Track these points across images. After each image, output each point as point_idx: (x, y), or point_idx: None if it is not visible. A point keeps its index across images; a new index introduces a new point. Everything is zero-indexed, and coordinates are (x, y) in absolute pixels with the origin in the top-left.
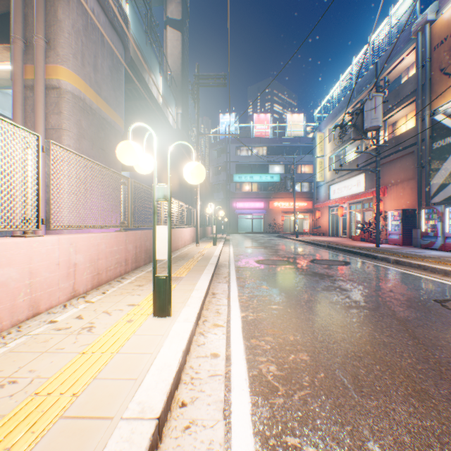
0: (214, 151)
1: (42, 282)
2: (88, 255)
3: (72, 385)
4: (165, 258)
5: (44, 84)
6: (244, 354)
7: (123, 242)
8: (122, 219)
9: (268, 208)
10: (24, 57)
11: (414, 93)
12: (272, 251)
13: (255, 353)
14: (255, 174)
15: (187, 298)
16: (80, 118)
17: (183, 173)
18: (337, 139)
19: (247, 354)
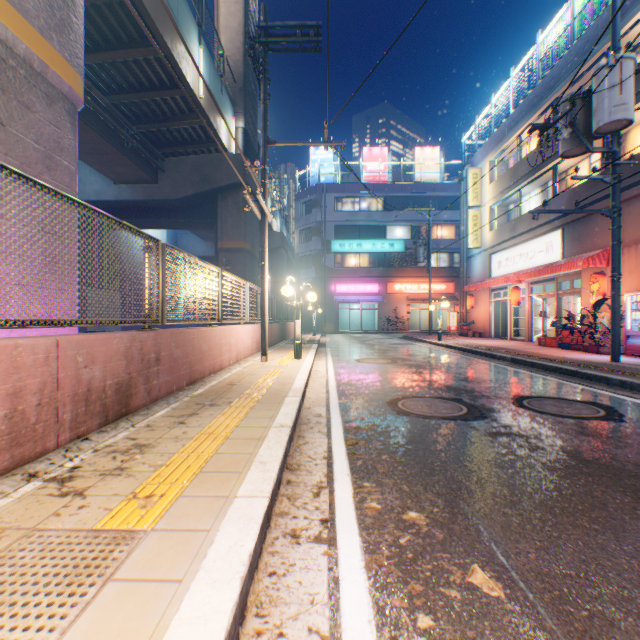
0: (302, 204)
1: None
2: None
3: None
4: None
5: None
6: None
7: None
8: None
9: (385, 294)
10: None
11: None
12: (411, 372)
13: None
14: (365, 240)
15: None
16: None
17: (247, 231)
18: (505, 176)
19: None
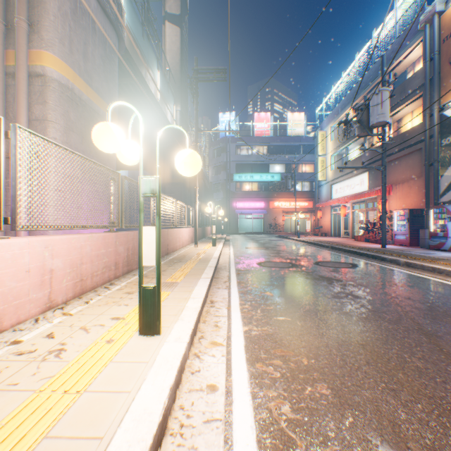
0: (214, 150)
1: (6, 293)
2: (68, 259)
3: (10, 450)
4: (153, 264)
5: (27, 70)
6: (248, 386)
7: (113, 244)
8: (112, 218)
9: (268, 208)
10: (5, 41)
11: (421, 88)
12: (274, 253)
13: (262, 384)
14: (255, 173)
15: (181, 309)
16: (68, 109)
17: None
18: (339, 137)
19: (252, 386)
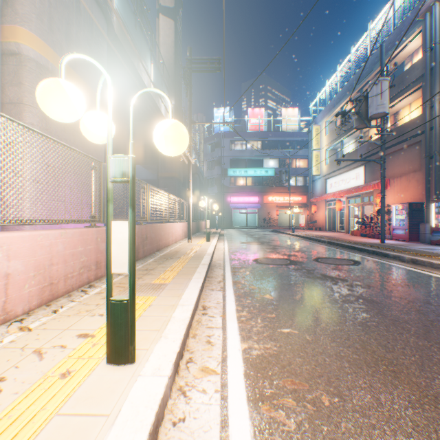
0: (208, 145)
1: None
2: (32, 260)
3: None
4: (124, 271)
5: None
6: None
7: (93, 241)
8: (94, 212)
9: (262, 203)
10: None
11: (420, 79)
12: (270, 248)
13: None
14: (249, 168)
15: (165, 321)
16: None
17: (176, 166)
18: (334, 132)
19: None
